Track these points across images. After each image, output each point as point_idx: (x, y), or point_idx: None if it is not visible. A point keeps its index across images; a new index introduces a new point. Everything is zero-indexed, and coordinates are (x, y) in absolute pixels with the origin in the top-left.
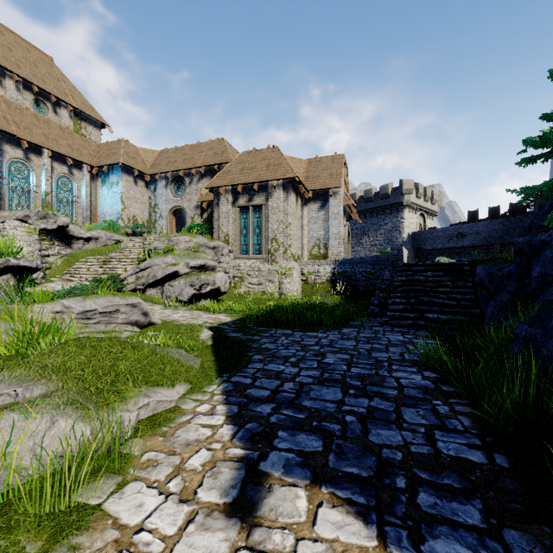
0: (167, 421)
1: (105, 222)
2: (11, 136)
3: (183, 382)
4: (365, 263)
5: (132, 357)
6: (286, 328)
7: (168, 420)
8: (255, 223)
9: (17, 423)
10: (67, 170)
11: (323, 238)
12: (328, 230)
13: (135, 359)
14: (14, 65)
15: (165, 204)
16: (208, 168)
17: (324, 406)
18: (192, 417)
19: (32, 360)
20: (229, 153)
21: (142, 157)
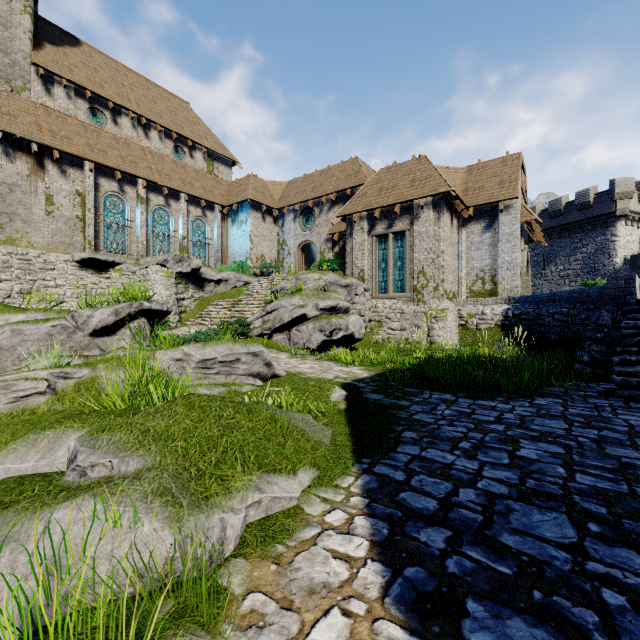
0: (283, 533)
1: (235, 263)
2: (155, 185)
3: (308, 466)
4: (558, 302)
5: (246, 425)
6: (445, 392)
7: (285, 531)
8: (396, 254)
9: (97, 515)
10: (201, 213)
11: (489, 268)
12: (497, 257)
13: (248, 427)
14: (157, 116)
15: (293, 240)
16: (340, 193)
17: (545, 554)
18: (319, 533)
19: (135, 421)
20: (364, 173)
21: (270, 191)
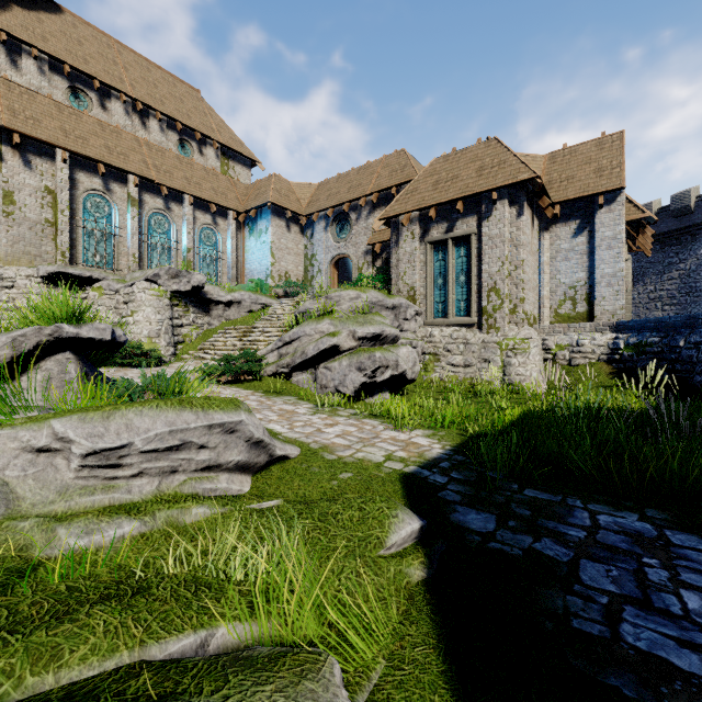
0: None
1: (252, 282)
2: (151, 183)
3: None
4: None
5: None
6: (612, 503)
7: None
8: (458, 266)
9: None
10: (211, 220)
11: (582, 284)
12: (594, 269)
13: None
14: (158, 102)
15: (324, 253)
16: (382, 194)
17: None
18: None
19: None
20: (413, 166)
21: (296, 195)
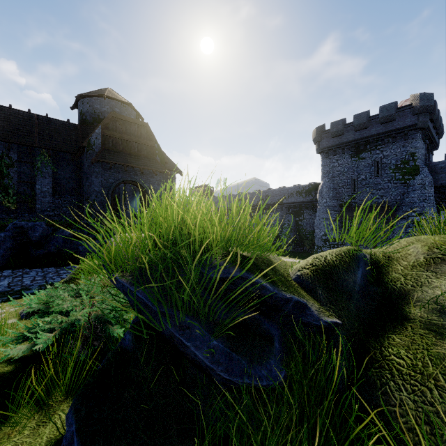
0: None
1: None
2: None
3: None
4: None
5: None
6: None
7: None
8: None
9: None
10: None
11: None
12: None
13: None
14: None
15: None
16: None
17: None
18: None
19: None
20: None
21: None
